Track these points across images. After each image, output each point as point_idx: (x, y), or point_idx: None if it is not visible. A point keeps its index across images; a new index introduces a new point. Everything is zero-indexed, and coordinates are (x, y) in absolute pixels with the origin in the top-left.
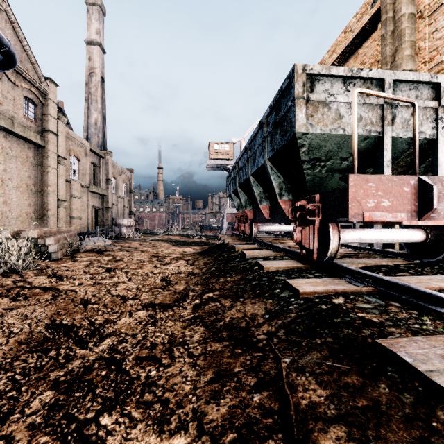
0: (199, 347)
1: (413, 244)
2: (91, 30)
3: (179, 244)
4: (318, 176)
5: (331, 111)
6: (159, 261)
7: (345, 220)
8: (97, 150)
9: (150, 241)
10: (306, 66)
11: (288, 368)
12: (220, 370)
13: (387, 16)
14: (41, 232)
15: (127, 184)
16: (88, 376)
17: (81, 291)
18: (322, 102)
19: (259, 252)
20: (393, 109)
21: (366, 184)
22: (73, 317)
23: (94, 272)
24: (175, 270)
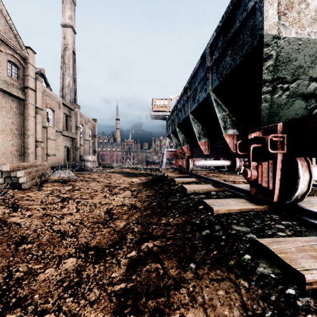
0: None
1: None
2: (65, 16)
3: (129, 175)
4: (275, 103)
5: (309, 8)
6: (110, 190)
7: None
8: (68, 104)
9: (107, 172)
10: None
11: None
12: None
13: None
14: (13, 166)
15: (92, 130)
16: None
17: (25, 225)
18: None
19: (199, 186)
20: None
21: None
22: None
23: (49, 202)
24: (120, 202)
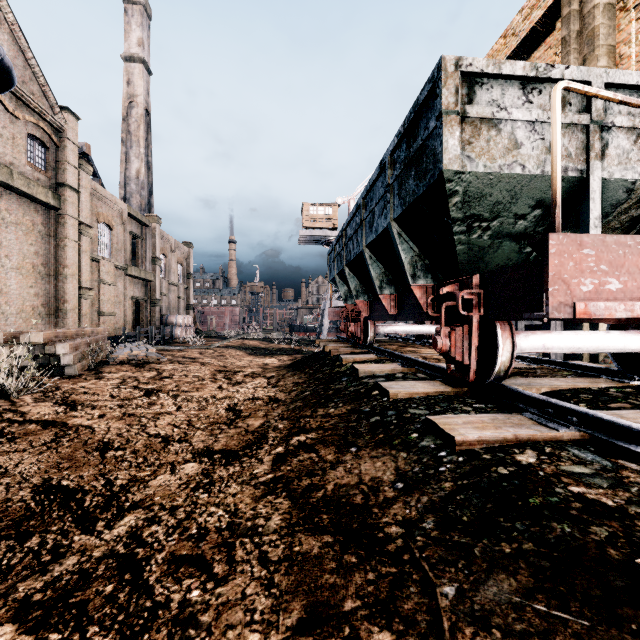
0: (279, 544)
1: (626, 355)
2: (131, 40)
3: (258, 353)
4: (476, 245)
5: (501, 135)
6: (227, 378)
7: (540, 316)
8: (139, 215)
9: (215, 347)
10: (462, 60)
11: (454, 613)
12: (316, 601)
13: (571, 9)
14: (50, 334)
15: (184, 264)
16: (82, 593)
17: (101, 428)
18: (488, 120)
19: (378, 366)
20: (603, 132)
21: (579, 252)
22: (80, 473)
23: (126, 397)
24: (250, 394)
